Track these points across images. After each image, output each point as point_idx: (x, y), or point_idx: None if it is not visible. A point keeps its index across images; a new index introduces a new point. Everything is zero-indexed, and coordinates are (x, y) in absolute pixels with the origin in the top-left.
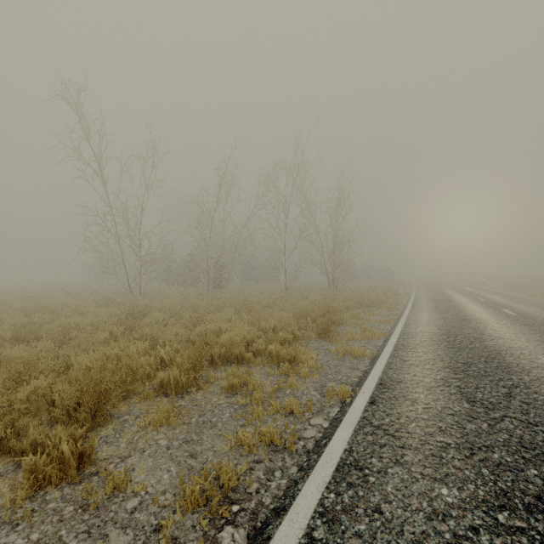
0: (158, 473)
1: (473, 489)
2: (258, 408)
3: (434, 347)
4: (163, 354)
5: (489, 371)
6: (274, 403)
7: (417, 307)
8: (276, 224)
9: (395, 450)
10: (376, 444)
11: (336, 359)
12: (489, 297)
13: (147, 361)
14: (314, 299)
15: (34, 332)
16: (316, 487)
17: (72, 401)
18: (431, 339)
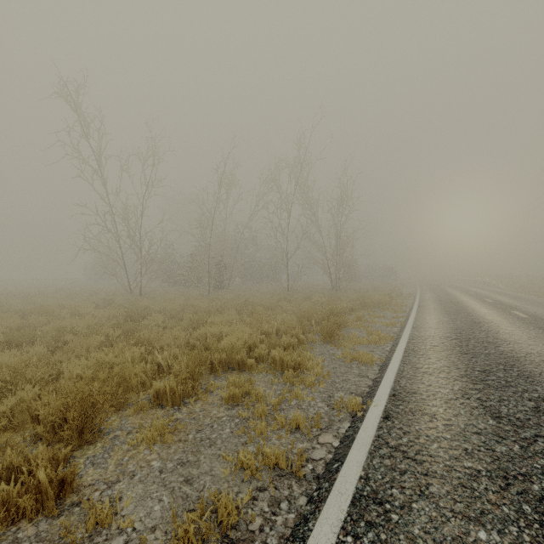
0: (148, 503)
1: (517, 532)
2: (261, 423)
3: (447, 352)
4: (160, 360)
5: (510, 381)
6: (279, 416)
7: (424, 308)
8: (278, 224)
9: (418, 478)
10: (395, 470)
11: (343, 365)
12: (496, 298)
13: (141, 370)
14: (318, 300)
15: (28, 336)
16: (330, 527)
17: (58, 416)
18: (442, 344)
